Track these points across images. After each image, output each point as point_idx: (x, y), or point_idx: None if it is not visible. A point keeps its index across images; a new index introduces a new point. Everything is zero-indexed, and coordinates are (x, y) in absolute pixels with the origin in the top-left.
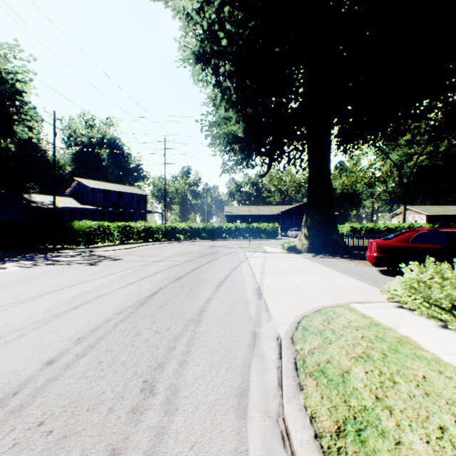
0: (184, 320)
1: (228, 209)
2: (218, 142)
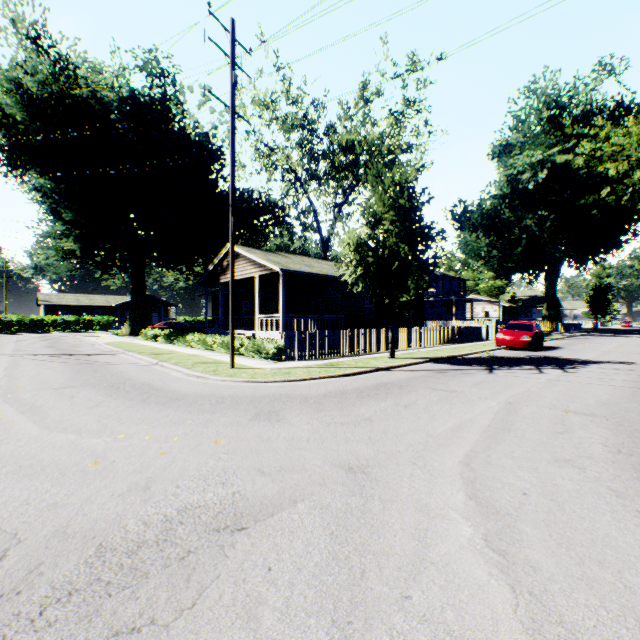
0: (74, 344)
1: (45, 296)
2: (55, 252)
